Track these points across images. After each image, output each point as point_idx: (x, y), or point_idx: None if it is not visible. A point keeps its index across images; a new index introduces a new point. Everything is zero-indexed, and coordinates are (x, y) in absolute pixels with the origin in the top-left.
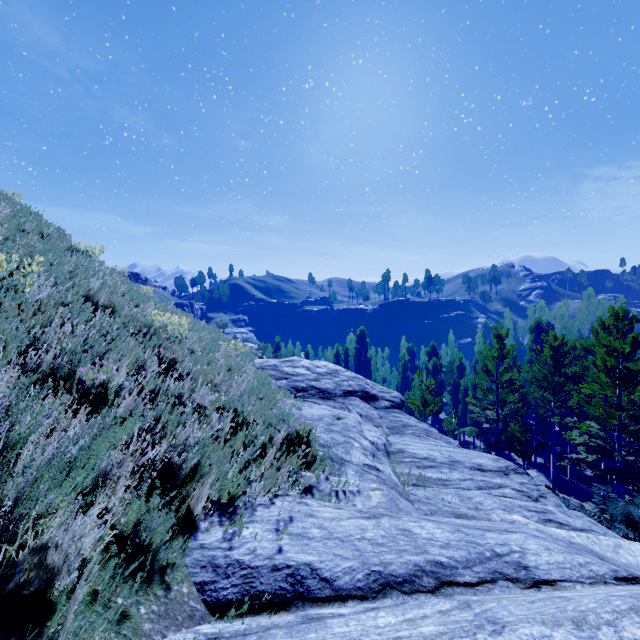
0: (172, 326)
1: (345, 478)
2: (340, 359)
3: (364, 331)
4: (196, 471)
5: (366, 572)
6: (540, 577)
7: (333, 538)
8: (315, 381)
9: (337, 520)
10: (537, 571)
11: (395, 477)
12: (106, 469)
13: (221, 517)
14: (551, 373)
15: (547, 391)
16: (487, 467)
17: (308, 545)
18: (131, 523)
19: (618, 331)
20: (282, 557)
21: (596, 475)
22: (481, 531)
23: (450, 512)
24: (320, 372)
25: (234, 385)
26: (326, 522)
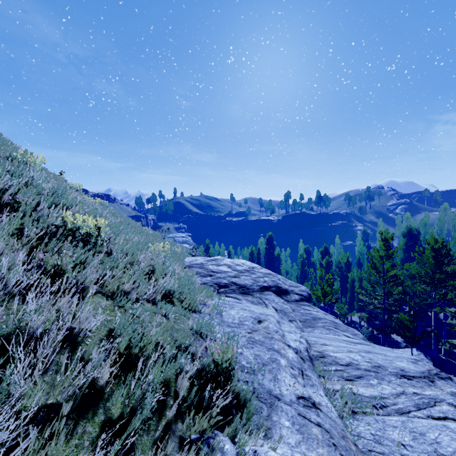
0: (85, 228)
1: (279, 436)
2: (254, 256)
3: (272, 236)
4: None
5: None
6: None
7: None
8: (235, 278)
9: None
10: None
11: (330, 404)
12: None
13: None
14: (433, 271)
15: (429, 285)
16: (410, 372)
17: None
18: None
19: None
20: None
21: None
22: None
23: None
24: (239, 269)
25: (148, 292)
26: None
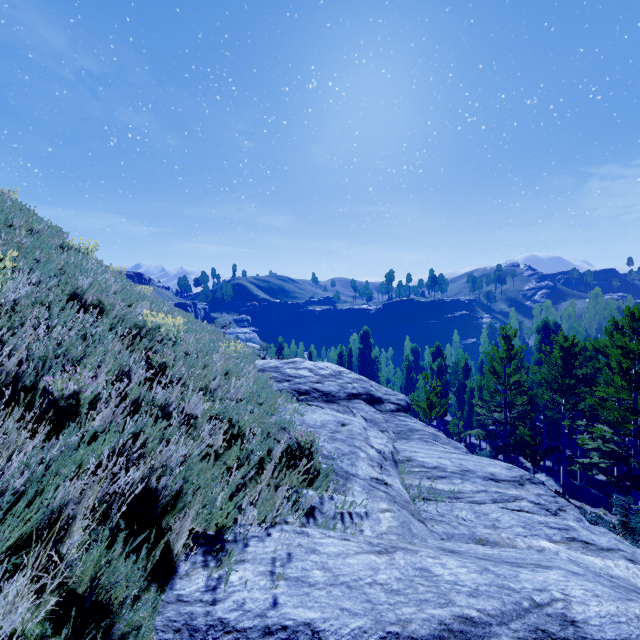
0: (165, 327)
1: (351, 495)
2: (343, 359)
3: (368, 331)
4: (178, 498)
5: (380, 635)
6: (592, 636)
7: (339, 584)
8: (318, 383)
9: (343, 556)
10: (587, 627)
11: (404, 491)
12: (57, 507)
13: (206, 555)
14: (561, 375)
15: (557, 393)
16: (501, 477)
17: (309, 595)
18: (87, 576)
19: (634, 332)
20: (276, 614)
21: (611, 482)
22: (511, 568)
23: (469, 536)
24: (323, 374)
25: (231, 390)
26: (330, 560)
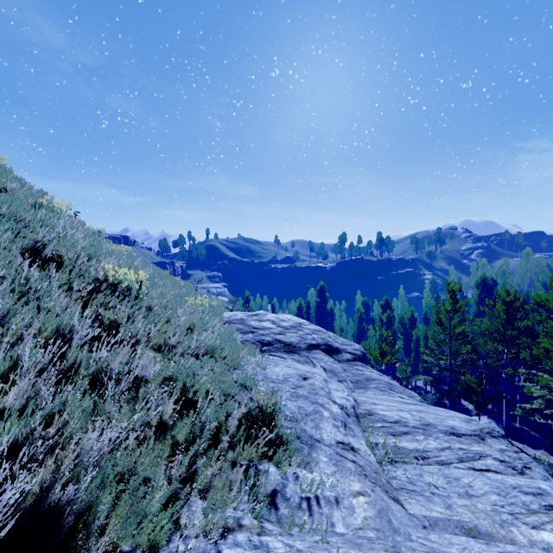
0: (127, 282)
1: (317, 468)
2: (302, 311)
3: (324, 286)
4: (93, 511)
5: None
6: None
7: None
8: (280, 335)
9: None
10: None
11: (370, 453)
12: None
13: None
14: (504, 326)
15: (500, 343)
16: (461, 430)
17: None
18: None
19: None
20: None
21: None
22: None
23: (455, 523)
24: (285, 326)
25: (192, 346)
26: None
